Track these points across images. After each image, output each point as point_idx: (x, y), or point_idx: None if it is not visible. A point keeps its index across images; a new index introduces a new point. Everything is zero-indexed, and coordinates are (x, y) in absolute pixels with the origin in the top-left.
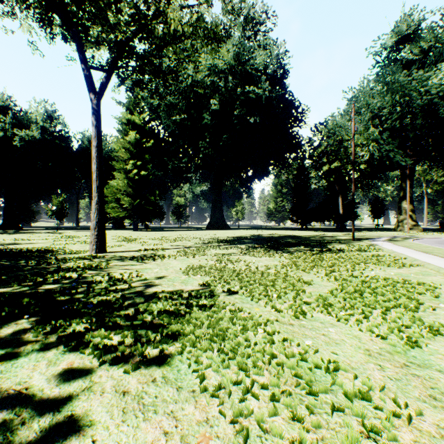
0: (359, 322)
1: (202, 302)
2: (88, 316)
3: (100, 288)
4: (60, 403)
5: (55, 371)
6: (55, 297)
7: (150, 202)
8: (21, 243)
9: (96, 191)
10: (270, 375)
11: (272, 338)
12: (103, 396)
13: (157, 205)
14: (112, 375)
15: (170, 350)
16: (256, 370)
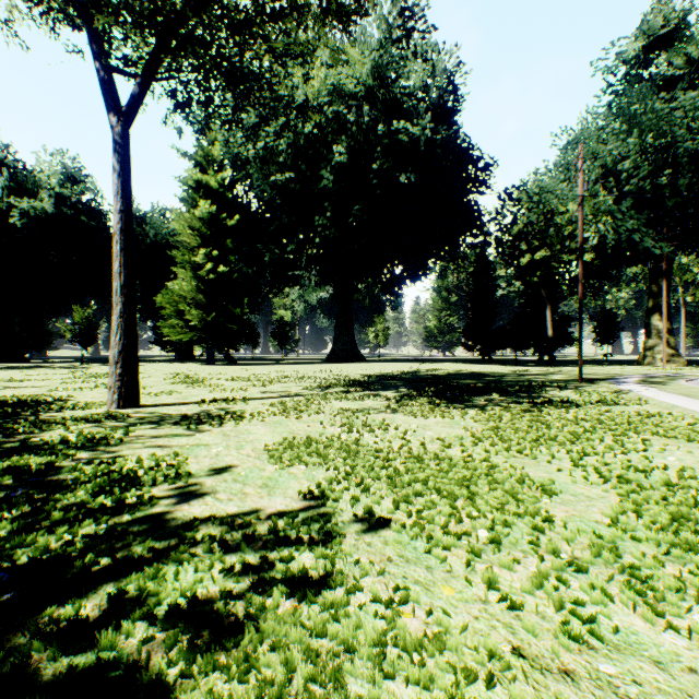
0: None
1: (302, 557)
2: None
3: (70, 506)
4: None
5: None
6: None
7: (233, 317)
8: (1, 388)
9: (120, 294)
10: None
11: None
12: None
13: (245, 322)
14: None
15: None
16: None
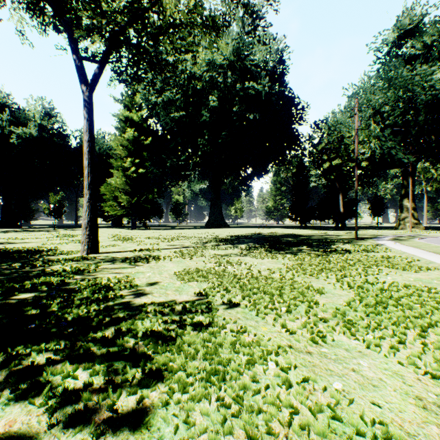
0: (394, 350)
1: (198, 317)
2: (55, 340)
3: (81, 298)
4: None
5: None
6: (24, 312)
7: (148, 200)
8: (13, 243)
9: (88, 188)
10: None
11: (288, 378)
12: None
13: (155, 203)
14: None
15: (152, 398)
16: None
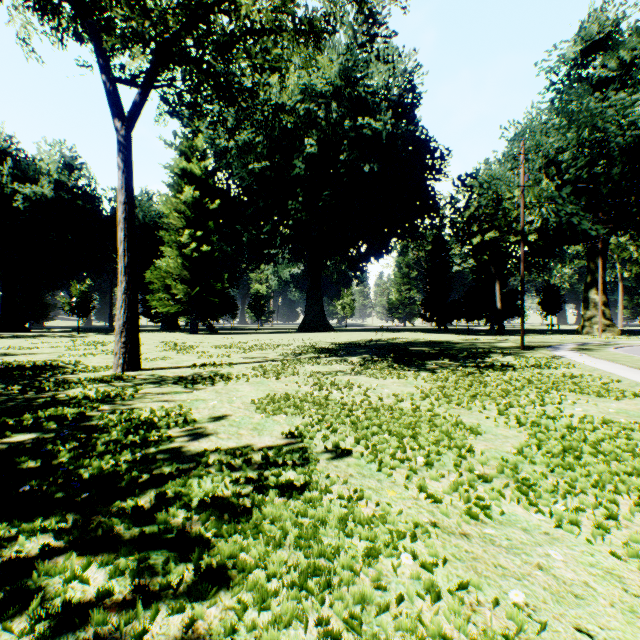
0: (602, 531)
1: (288, 474)
2: (58, 513)
3: (107, 442)
4: None
5: None
6: (16, 464)
7: (215, 291)
8: (14, 354)
9: (124, 274)
10: None
11: (434, 582)
12: None
13: (225, 296)
14: None
15: (209, 620)
16: None
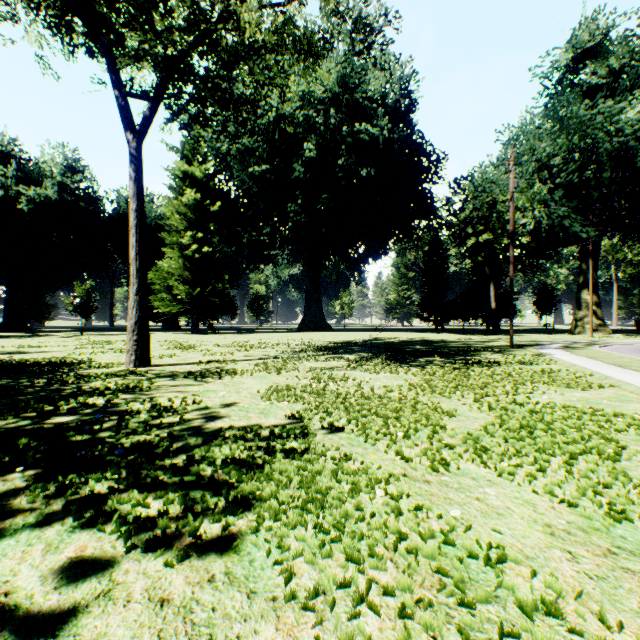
0: (531, 478)
1: (291, 444)
2: (115, 467)
3: (137, 422)
4: (57, 621)
5: (56, 562)
6: (67, 437)
7: (216, 291)
8: (27, 352)
9: (136, 276)
10: (397, 570)
11: (398, 506)
12: (128, 608)
13: (226, 296)
14: (144, 570)
15: (239, 526)
16: (374, 562)
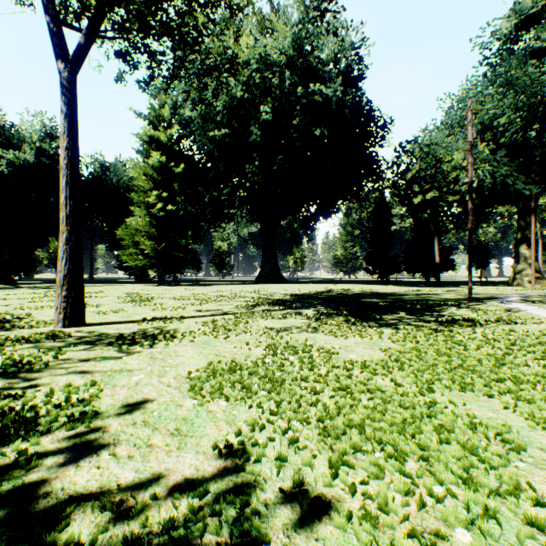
0: None
1: None
2: None
3: None
4: None
5: None
6: None
7: (180, 246)
8: None
9: (65, 223)
10: None
11: None
12: None
13: (189, 251)
14: None
15: None
16: None
